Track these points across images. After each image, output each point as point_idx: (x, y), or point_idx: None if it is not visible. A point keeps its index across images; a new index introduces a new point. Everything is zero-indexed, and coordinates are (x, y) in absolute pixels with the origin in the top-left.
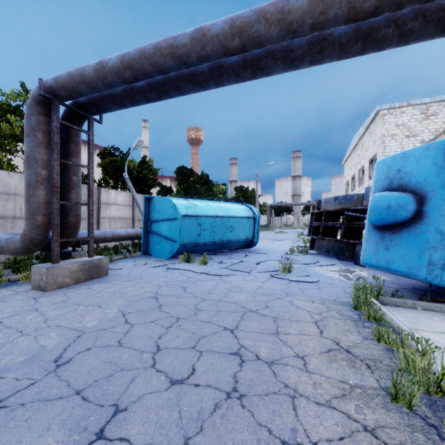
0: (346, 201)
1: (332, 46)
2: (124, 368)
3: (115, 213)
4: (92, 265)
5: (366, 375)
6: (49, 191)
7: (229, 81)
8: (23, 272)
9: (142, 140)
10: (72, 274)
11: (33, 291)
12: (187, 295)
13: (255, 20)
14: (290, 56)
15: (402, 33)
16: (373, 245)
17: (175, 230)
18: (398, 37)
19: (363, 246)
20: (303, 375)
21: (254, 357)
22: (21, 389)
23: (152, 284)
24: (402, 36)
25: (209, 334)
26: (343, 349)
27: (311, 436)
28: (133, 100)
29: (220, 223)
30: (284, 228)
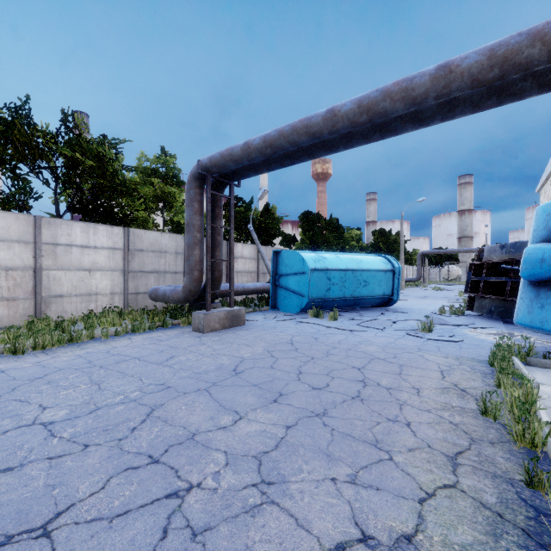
0: (516, 250)
1: (463, 104)
2: (279, 378)
3: (241, 266)
4: (233, 315)
5: (470, 403)
6: (202, 251)
7: (359, 144)
8: (183, 318)
9: (267, 190)
10: (220, 321)
11: (194, 332)
12: (319, 344)
13: (381, 99)
14: (419, 117)
15: (542, 83)
16: (527, 303)
17: (304, 284)
18: (538, 88)
19: (518, 304)
20: (414, 397)
21: (375, 384)
22: (222, 380)
23: (286, 333)
24: (542, 86)
25: (339, 368)
26: (459, 388)
27: (408, 419)
28: (269, 167)
29: (352, 277)
30: (443, 283)
